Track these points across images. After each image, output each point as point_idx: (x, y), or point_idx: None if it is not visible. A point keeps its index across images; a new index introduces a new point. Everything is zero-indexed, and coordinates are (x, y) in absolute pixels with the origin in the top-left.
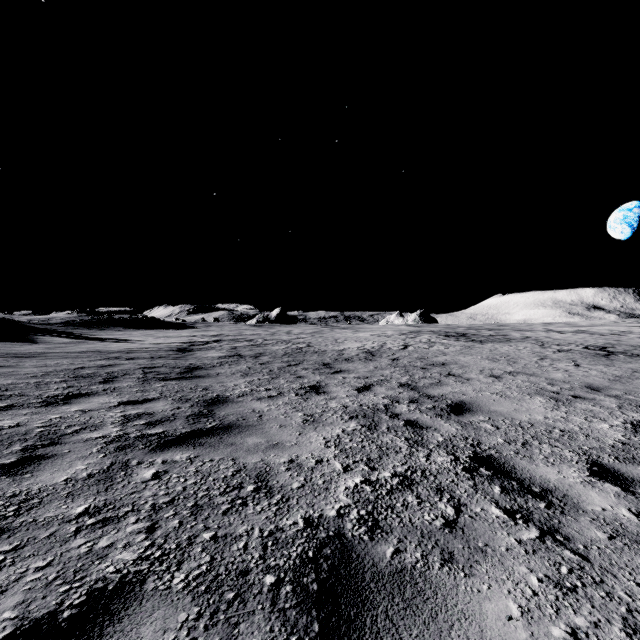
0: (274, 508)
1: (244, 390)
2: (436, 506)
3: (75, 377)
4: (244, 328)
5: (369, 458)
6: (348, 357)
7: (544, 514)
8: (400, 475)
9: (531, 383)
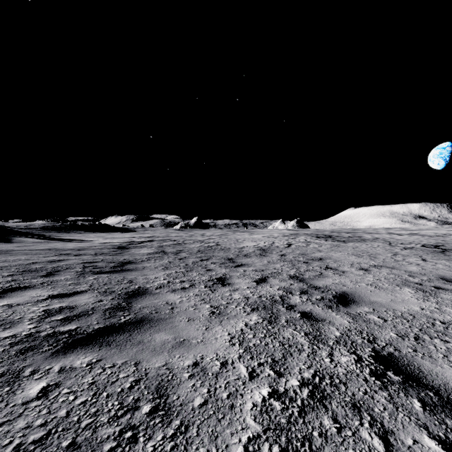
0: (169, 446)
1: (162, 282)
2: (359, 436)
3: (23, 271)
4: (171, 231)
5: (274, 359)
6: (247, 253)
7: None
8: (308, 383)
9: (395, 275)
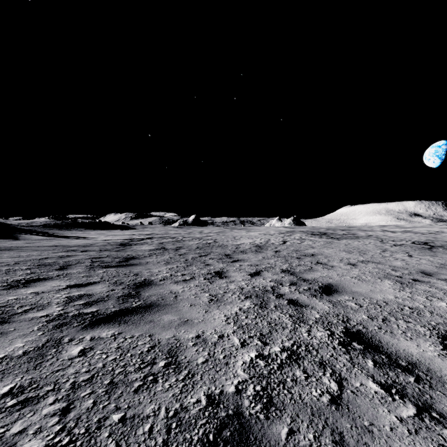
0: (180, 385)
1: (165, 275)
2: (321, 381)
3: (38, 265)
4: (169, 229)
5: (261, 333)
6: (243, 250)
7: (415, 389)
8: (288, 349)
9: (379, 269)
